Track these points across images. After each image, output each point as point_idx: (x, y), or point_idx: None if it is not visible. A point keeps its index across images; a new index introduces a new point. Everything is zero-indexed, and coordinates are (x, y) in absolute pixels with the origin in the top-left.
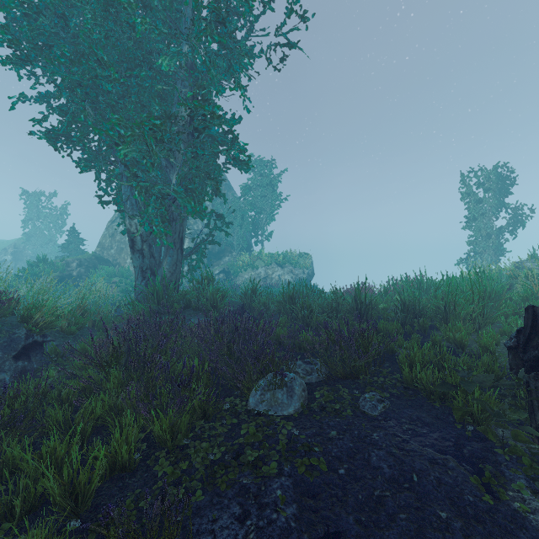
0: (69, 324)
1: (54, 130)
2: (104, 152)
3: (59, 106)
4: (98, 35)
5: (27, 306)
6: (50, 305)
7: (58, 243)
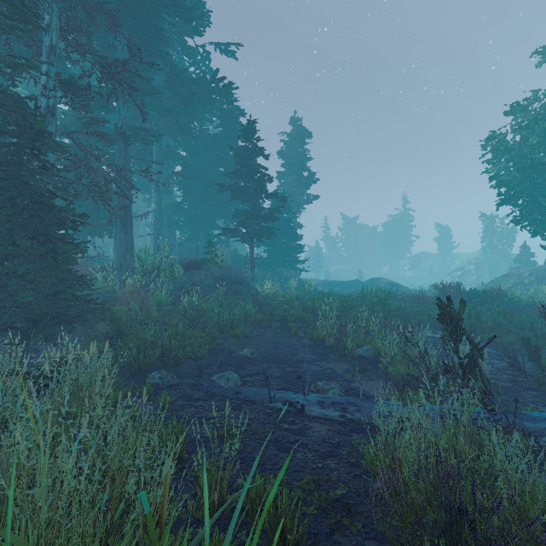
0: (526, 304)
1: (517, 219)
2: (543, 227)
3: (520, 213)
4: (540, 180)
5: (511, 295)
6: (519, 295)
7: (509, 254)
